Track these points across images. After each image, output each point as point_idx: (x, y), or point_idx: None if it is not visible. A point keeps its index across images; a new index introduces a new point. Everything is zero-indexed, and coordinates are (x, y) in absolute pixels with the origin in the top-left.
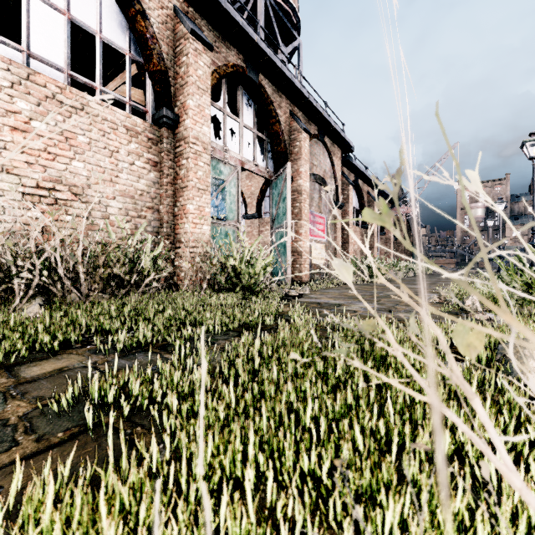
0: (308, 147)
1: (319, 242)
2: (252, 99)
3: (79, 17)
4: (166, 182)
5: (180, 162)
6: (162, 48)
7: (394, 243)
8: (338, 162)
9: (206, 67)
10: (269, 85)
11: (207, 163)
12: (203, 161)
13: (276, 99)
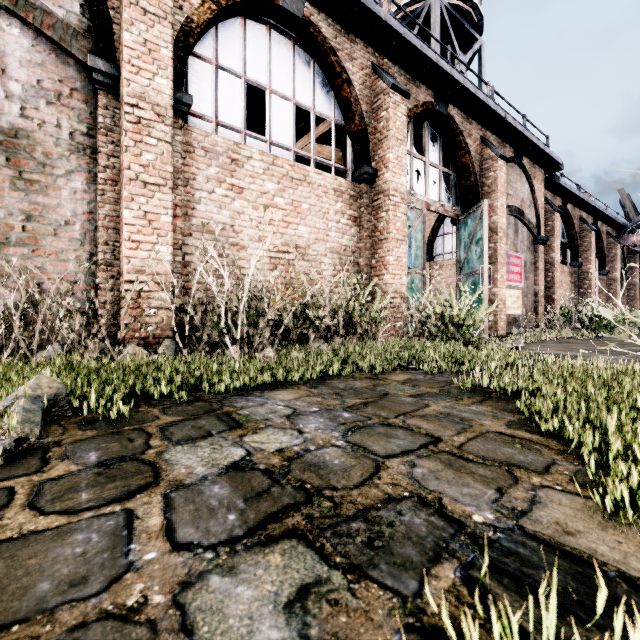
0: (504, 176)
1: (515, 288)
2: (438, 133)
3: (300, 100)
4: (365, 236)
5: (379, 215)
6: (362, 107)
7: (622, 285)
8: (540, 186)
9: (403, 116)
10: (458, 114)
11: (404, 213)
12: (401, 212)
13: (465, 128)
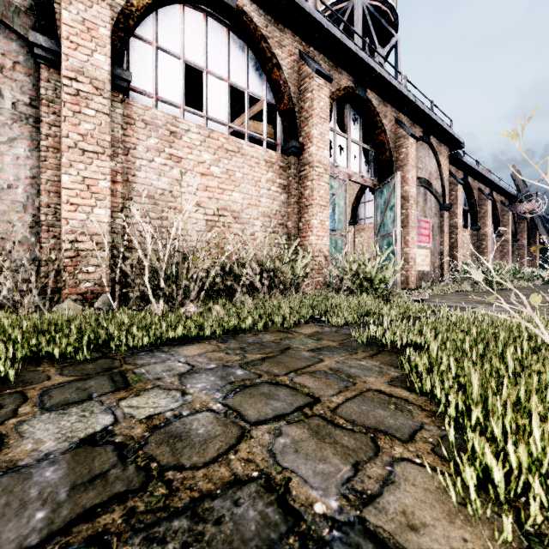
0: (414, 152)
1: (424, 248)
2: (358, 114)
3: (235, 81)
4: (293, 202)
5: (305, 184)
6: (290, 89)
7: (514, 246)
8: (445, 161)
9: (326, 98)
10: (375, 98)
11: (327, 182)
12: (324, 181)
13: (381, 110)
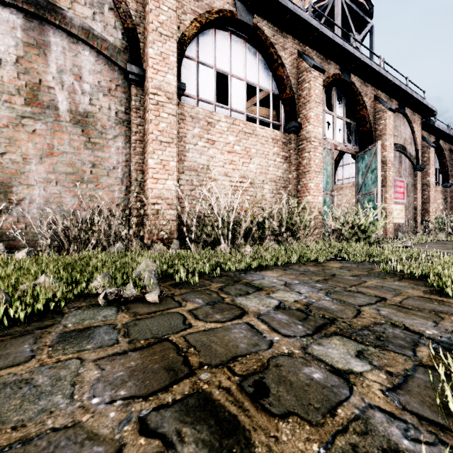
0: (392, 123)
1: (399, 204)
2: (342, 94)
3: (250, 80)
4: (293, 169)
5: (303, 155)
6: (291, 81)
7: None
8: (419, 128)
9: (320, 86)
10: (358, 80)
11: (321, 153)
12: (318, 152)
13: (363, 90)
